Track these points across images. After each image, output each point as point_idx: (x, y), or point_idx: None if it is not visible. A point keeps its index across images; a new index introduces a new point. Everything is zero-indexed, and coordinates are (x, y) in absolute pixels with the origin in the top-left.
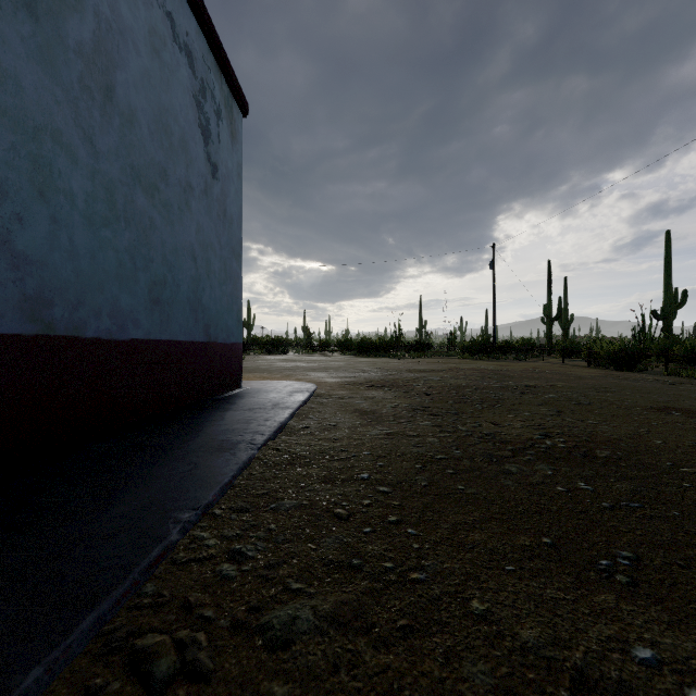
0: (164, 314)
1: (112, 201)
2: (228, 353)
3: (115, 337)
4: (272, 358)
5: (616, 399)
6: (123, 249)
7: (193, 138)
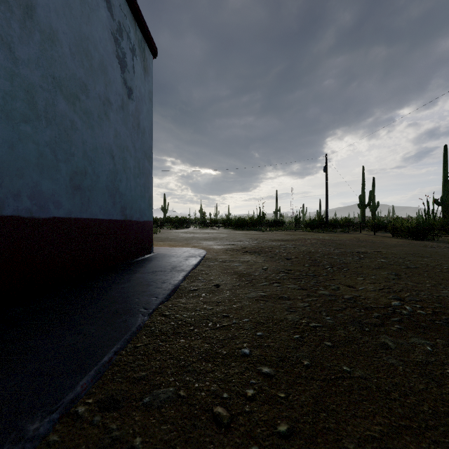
0: (85, 198)
1: (32, 102)
2: (141, 228)
3: (36, 215)
4: (178, 231)
5: (435, 264)
6: (44, 143)
7: (111, 65)
